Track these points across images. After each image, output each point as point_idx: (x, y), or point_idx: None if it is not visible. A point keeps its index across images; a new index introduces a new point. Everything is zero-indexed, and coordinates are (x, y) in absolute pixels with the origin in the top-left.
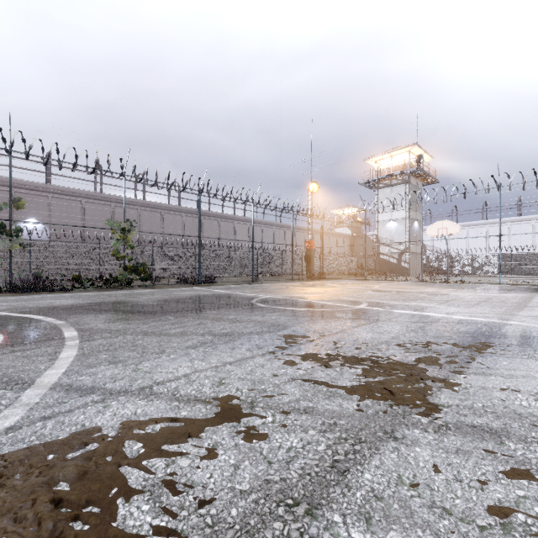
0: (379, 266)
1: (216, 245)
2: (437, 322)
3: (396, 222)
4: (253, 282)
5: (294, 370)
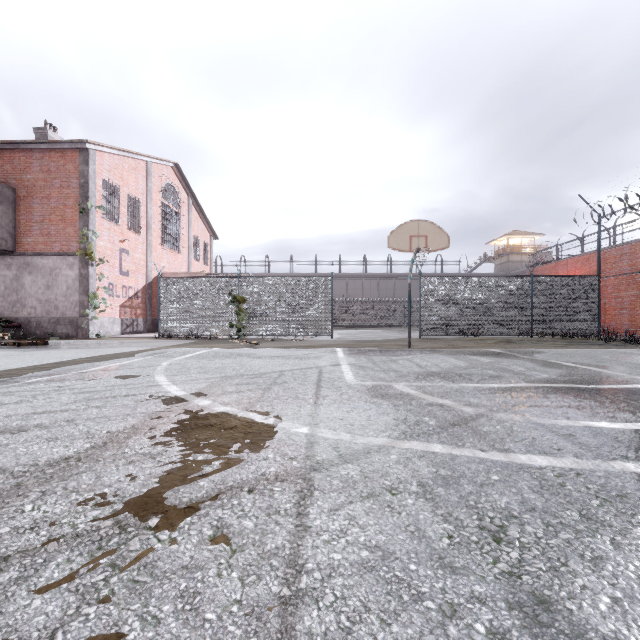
0: None
1: None
2: None
3: None
4: None
5: None
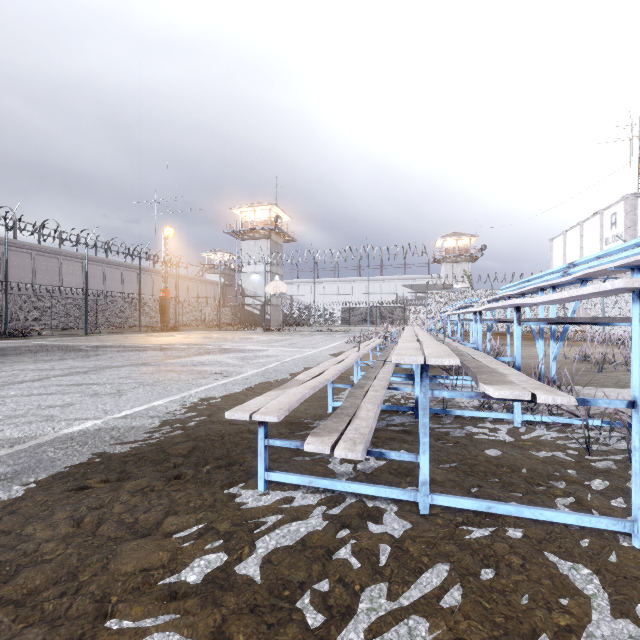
0: (244, 318)
1: (28, 287)
2: (204, 349)
3: (259, 275)
4: (87, 335)
5: (95, 363)
